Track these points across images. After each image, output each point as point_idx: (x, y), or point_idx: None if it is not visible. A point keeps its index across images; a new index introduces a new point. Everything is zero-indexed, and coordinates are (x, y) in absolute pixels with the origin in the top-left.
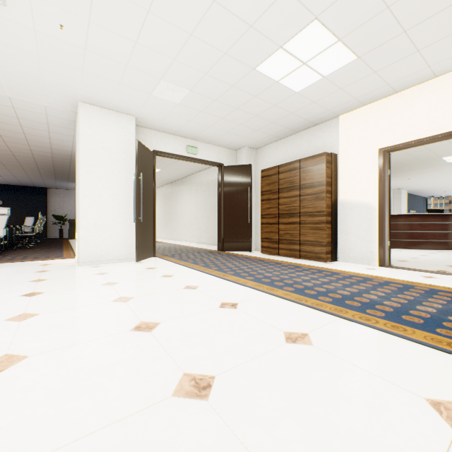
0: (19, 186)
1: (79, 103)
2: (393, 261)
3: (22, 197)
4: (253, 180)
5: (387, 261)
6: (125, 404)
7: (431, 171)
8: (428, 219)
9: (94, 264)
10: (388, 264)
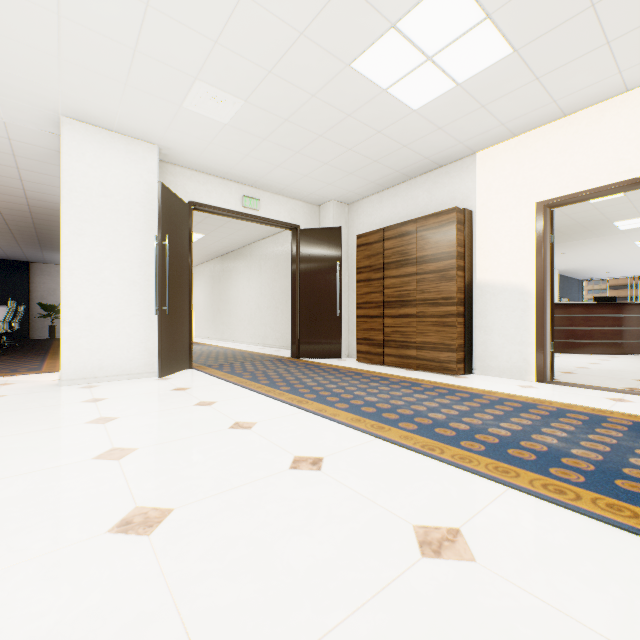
0: None
1: (61, 118)
2: (554, 373)
3: None
4: (345, 251)
5: (549, 374)
6: None
7: (594, 243)
8: (595, 311)
9: (87, 383)
10: (551, 378)
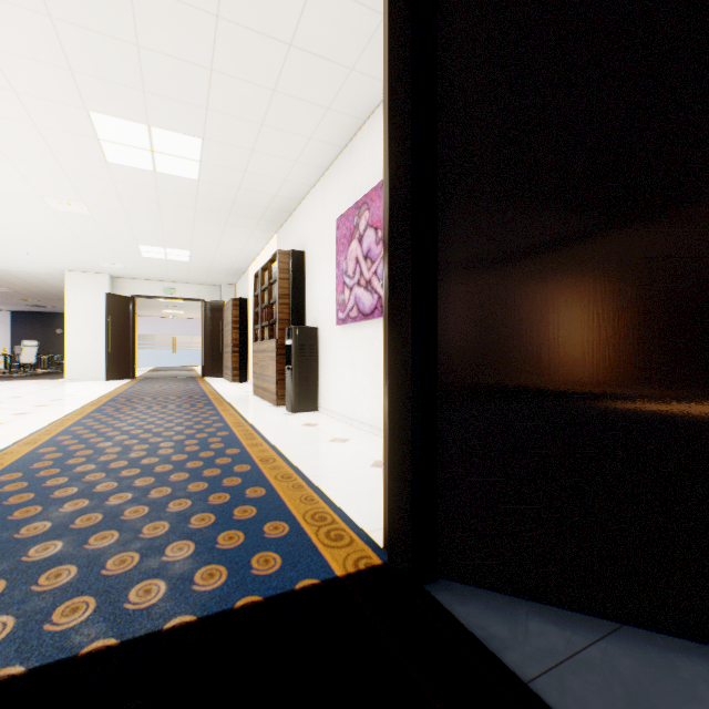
0: None
1: (65, 271)
2: None
3: None
4: None
5: None
6: None
7: None
8: None
9: (76, 381)
10: None
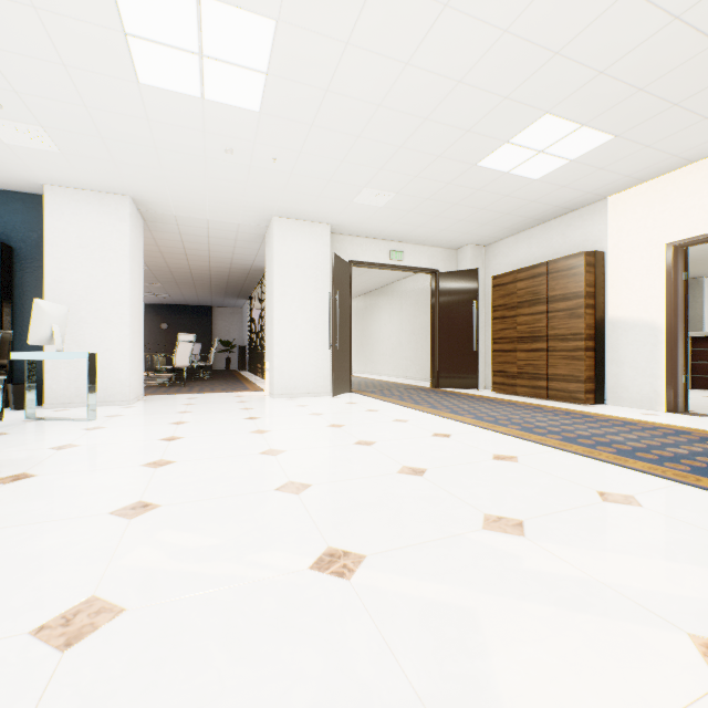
0: (183, 306)
1: (273, 218)
2: (699, 407)
3: (186, 319)
4: (482, 290)
5: (682, 406)
6: (366, 473)
7: None
8: None
9: (288, 397)
10: (684, 410)
